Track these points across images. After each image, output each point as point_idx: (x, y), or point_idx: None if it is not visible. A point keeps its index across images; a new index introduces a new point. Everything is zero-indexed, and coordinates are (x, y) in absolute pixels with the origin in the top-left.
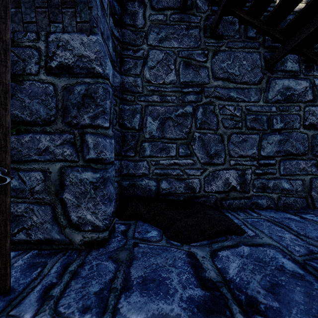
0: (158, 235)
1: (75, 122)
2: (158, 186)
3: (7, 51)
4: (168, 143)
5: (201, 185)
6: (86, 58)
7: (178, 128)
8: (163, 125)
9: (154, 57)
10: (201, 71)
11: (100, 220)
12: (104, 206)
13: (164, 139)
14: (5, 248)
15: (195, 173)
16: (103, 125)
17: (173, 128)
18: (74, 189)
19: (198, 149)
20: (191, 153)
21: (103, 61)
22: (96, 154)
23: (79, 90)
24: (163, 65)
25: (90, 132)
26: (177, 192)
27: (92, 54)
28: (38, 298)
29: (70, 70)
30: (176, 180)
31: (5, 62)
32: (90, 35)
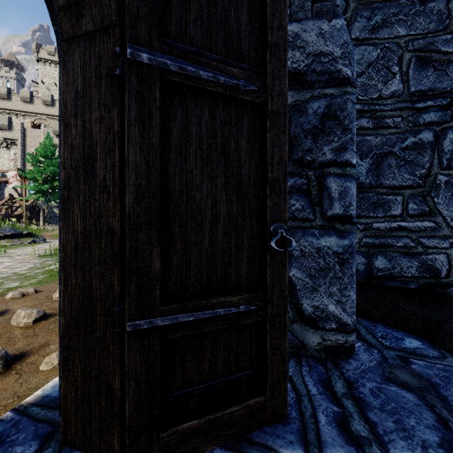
0: (427, 346)
1: (309, 159)
2: (369, 264)
3: (285, 43)
4: (387, 195)
5: (451, 264)
6: (327, 57)
7: (405, 169)
8: (378, 166)
9: (363, 57)
10: (451, 70)
11: (348, 315)
12: (352, 292)
13: (381, 188)
14: (284, 350)
15: (439, 244)
16: (351, 162)
17: (396, 170)
18: (308, 262)
19: (444, 204)
20: (430, 211)
21: (351, 58)
22: (342, 208)
23: (316, 108)
24: (378, 69)
25: (333, 173)
26: (404, 275)
27: (336, 49)
28: (343, 438)
29: (300, 78)
30: (403, 255)
31: (284, 61)
32: (332, 19)
